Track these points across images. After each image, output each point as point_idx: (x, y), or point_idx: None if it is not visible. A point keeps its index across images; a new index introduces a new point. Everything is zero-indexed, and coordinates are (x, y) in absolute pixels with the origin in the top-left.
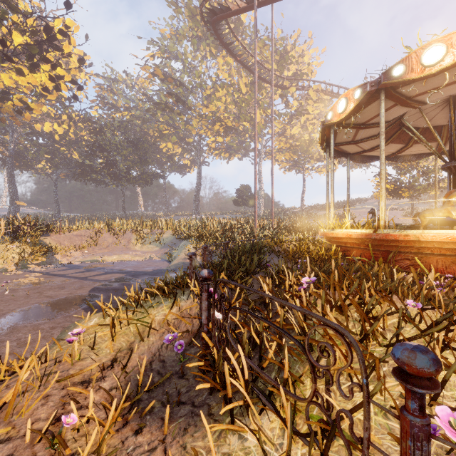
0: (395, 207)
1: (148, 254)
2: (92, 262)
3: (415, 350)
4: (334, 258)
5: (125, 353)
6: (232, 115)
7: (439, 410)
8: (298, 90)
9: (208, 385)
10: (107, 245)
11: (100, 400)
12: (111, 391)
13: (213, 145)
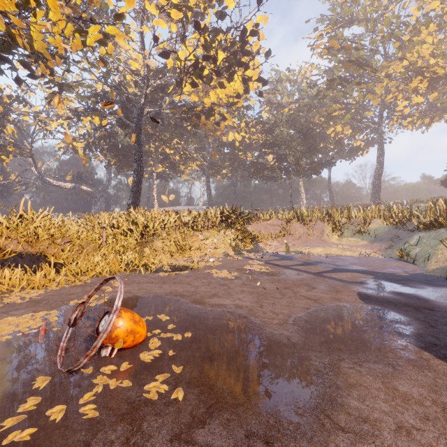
0: None
1: (361, 249)
2: (297, 253)
3: None
4: None
5: None
6: None
7: None
8: None
9: None
10: (298, 236)
11: None
12: None
13: (406, 111)
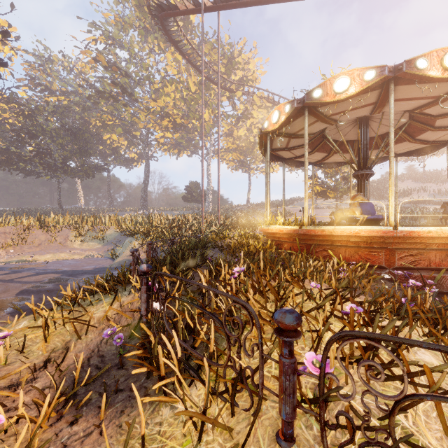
0: (324, 206)
1: (89, 252)
2: (19, 262)
3: (286, 312)
4: (269, 251)
5: (60, 353)
6: (181, 112)
7: (308, 355)
8: (244, 94)
9: (145, 369)
10: (38, 243)
11: (31, 401)
12: (44, 391)
13: (161, 140)
